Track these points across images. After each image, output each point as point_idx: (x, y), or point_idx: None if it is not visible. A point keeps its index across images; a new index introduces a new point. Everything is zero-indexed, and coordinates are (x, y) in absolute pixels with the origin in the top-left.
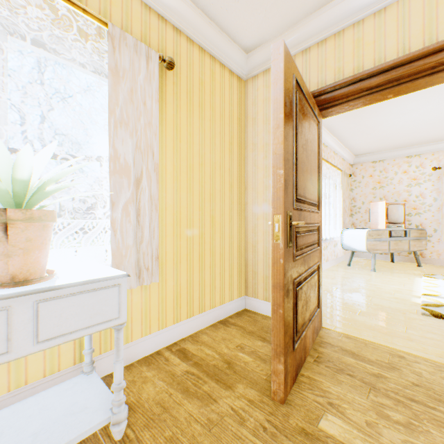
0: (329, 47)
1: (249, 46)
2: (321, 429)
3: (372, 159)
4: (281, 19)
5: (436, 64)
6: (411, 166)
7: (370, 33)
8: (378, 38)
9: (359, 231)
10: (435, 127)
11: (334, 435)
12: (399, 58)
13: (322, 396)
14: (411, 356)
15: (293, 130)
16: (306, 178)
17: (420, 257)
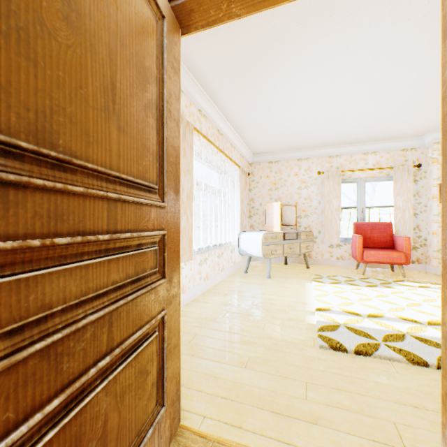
0: None
1: None
2: None
3: (269, 160)
4: None
5: None
6: (301, 169)
7: None
8: None
9: (255, 234)
10: (321, 130)
11: None
12: None
13: None
14: None
15: None
16: (78, 94)
17: (308, 257)
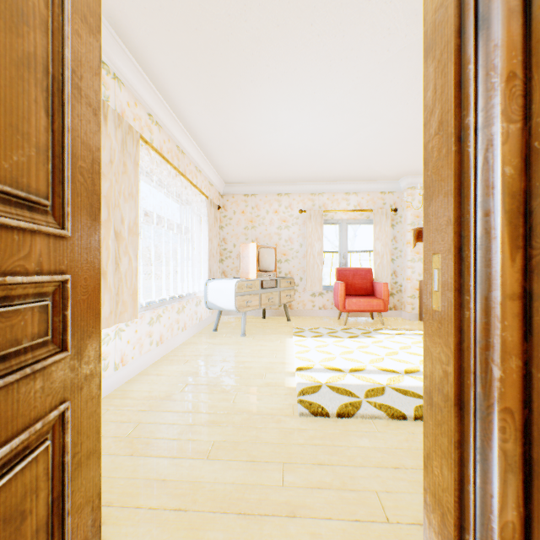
0: None
1: None
2: None
3: (244, 192)
4: None
5: None
6: (281, 205)
7: None
8: None
9: (227, 282)
10: (303, 162)
11: None
12: None
13: None
14: None
15: None
16: None
17: (289, 309)
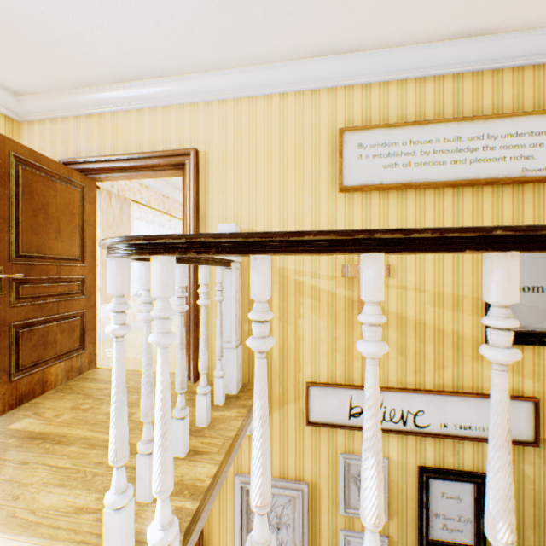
0: (95, 123)
1: (17, 90)
2: (9, 428)
3: None
4: (45, 82)
5: (153, 165)
6: None
7: (122, 125)
8: (127, 132)
9: None
10: None
11: (18, 427)
12: (133, 154)
13: (35, 410)
14: None
15: (11, 198)
16: (49, 237)
17: None
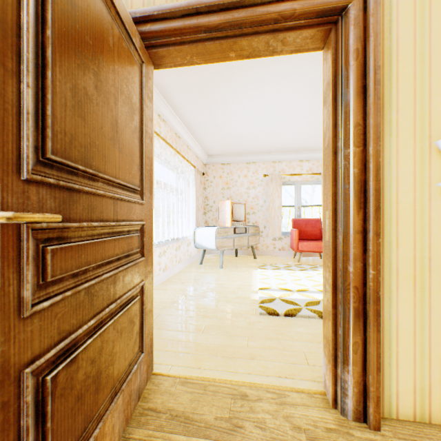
0: None
1: None
2: None
3: (222, 161)
4: None
5: (279, 16)
6: (249, 171)
7: None
8: None
9: (210, 229)
10: (266, 139)
11: None
12: None
13: None
14: (254, 390)
15: None
16: (101, 132)
17: (255, 250)
